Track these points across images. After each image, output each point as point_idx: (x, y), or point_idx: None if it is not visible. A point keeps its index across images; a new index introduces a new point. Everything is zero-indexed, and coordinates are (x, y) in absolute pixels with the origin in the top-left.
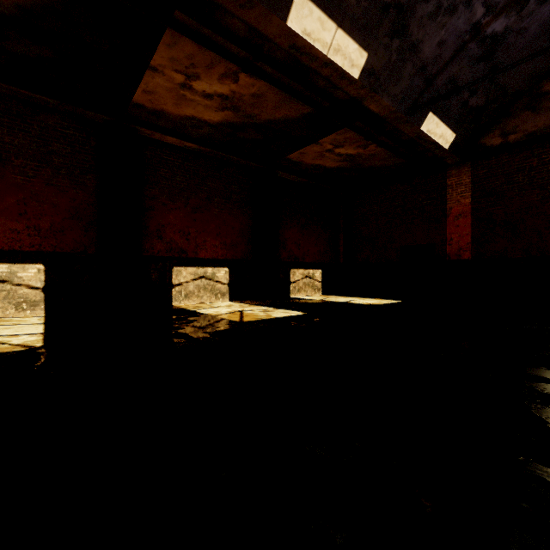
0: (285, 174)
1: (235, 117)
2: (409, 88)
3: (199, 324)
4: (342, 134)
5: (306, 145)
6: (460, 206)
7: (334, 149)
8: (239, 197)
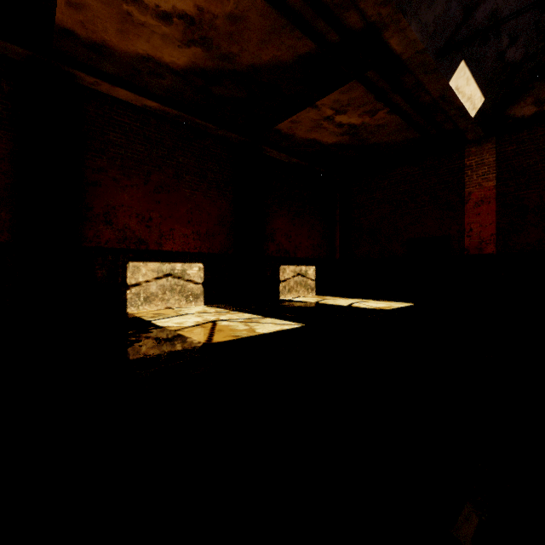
0: (274, 151)
1: (206, 58)
2: (444, 16)
3: (139, 350)
4: (347, 92)
5: (300, 109)
6: (481, 190)
7: (335, 116)
8: (217, 176)
